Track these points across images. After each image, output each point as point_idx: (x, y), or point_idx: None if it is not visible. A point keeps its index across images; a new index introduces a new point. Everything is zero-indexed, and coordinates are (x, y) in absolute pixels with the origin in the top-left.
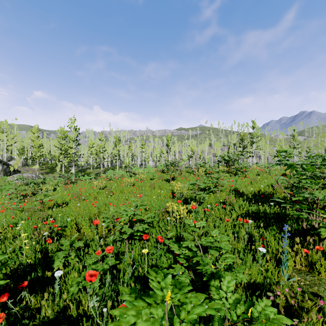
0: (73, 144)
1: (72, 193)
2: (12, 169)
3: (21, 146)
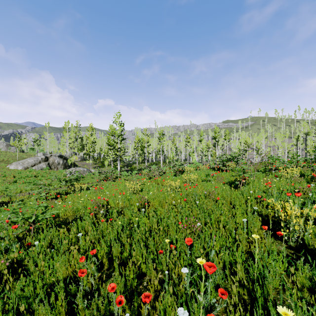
0: (118, 139)
1: (93, 200)
2: (70, 163)
3: (82, 143)
